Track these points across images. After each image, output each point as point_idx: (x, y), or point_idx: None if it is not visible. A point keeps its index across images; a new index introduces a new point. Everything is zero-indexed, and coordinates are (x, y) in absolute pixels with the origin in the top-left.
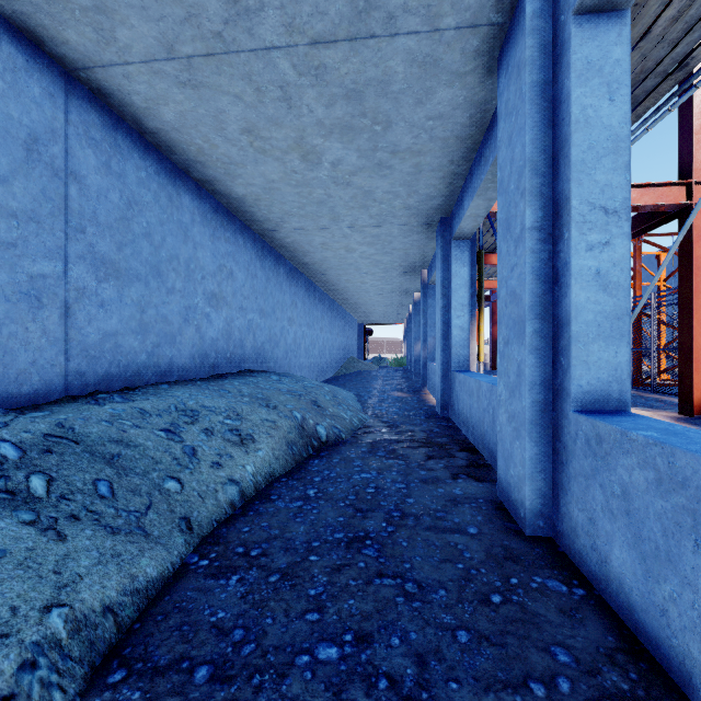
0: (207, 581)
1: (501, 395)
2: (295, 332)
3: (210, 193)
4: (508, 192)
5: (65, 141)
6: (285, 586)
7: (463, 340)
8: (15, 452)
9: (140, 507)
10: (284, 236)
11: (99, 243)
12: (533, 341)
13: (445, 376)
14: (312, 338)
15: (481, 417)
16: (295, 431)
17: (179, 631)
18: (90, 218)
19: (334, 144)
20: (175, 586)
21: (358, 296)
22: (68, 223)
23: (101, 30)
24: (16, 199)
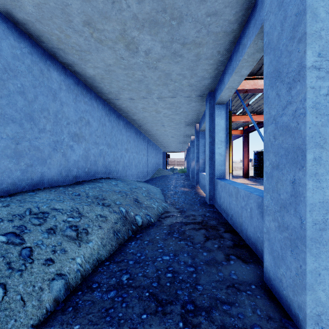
0: None
1: (268, 206)
2: (129, 156)
3: (73, 73)
4: (278, 47)
5: None
6: None
7: (221, 161)
8: None
9: None
10: (121, 103)
11: None
12: (313, 167)
13: (211, 181)
14: (139, 159)
15: (239, 211)
16: (120, 221)
17: None
18: None
19: (146, 36)
20: None
21: (163, 138)
22: None
23: None
24: None
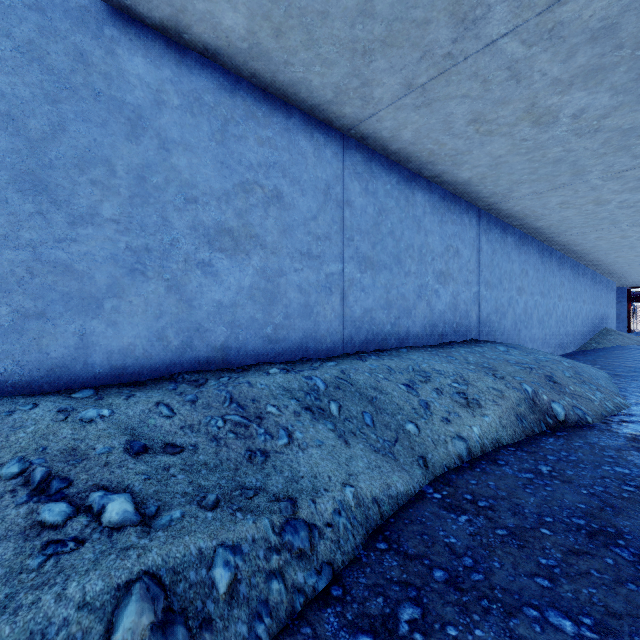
0: (440, 510)
1: None
2: (525, 302)
3: (438, 185)
4: None
5: (343, 182)
6: (512, 543)
7: None
8: (323, 386)
9: (390, 439)
10: (511, 205)
11: (361, 246)
12: None
13: None
14: (547, 308)
15: None
16: (524, 403)
17: (420, 536)
18: (356, 229)
19: (575, 94)
20: (416, 504)
21: (616, 254)
22: (344, 236)
23: (364, 97)
24: (320, 228)
